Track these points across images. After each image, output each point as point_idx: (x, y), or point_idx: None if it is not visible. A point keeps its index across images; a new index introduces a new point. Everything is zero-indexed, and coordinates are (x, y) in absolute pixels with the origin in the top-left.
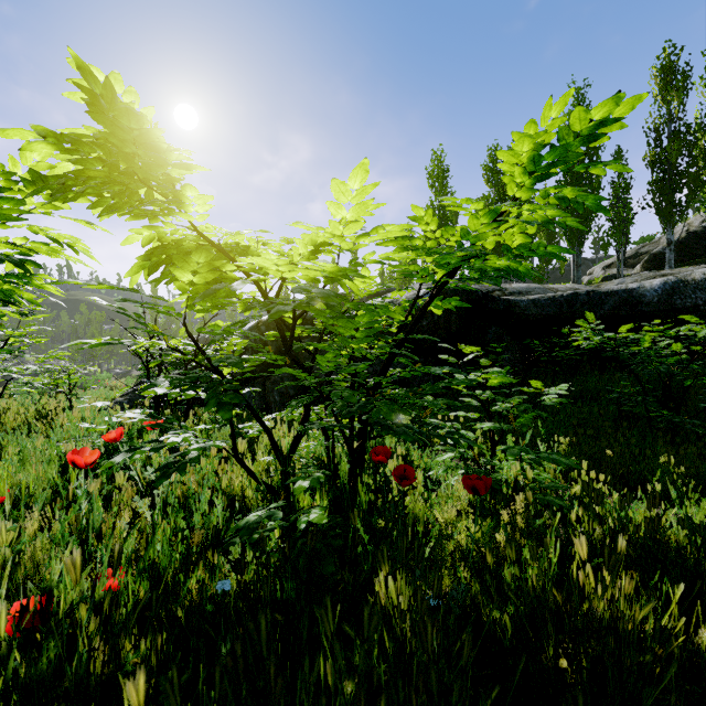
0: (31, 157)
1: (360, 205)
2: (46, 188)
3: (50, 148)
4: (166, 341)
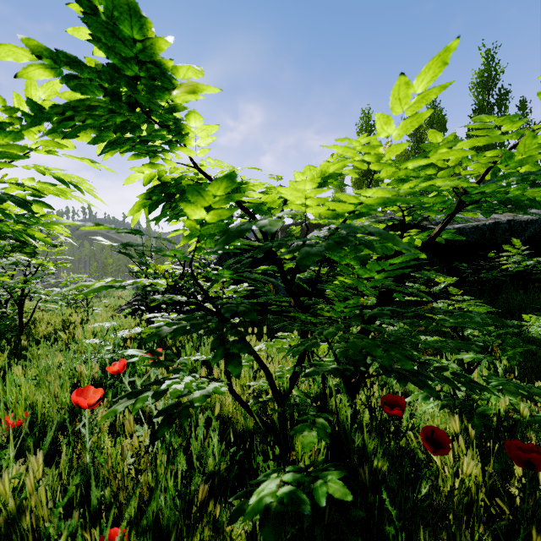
0: (36, 95)
1: (412, 118)
2: (45, 119)
3: (48, 74)
4: (167, 281)
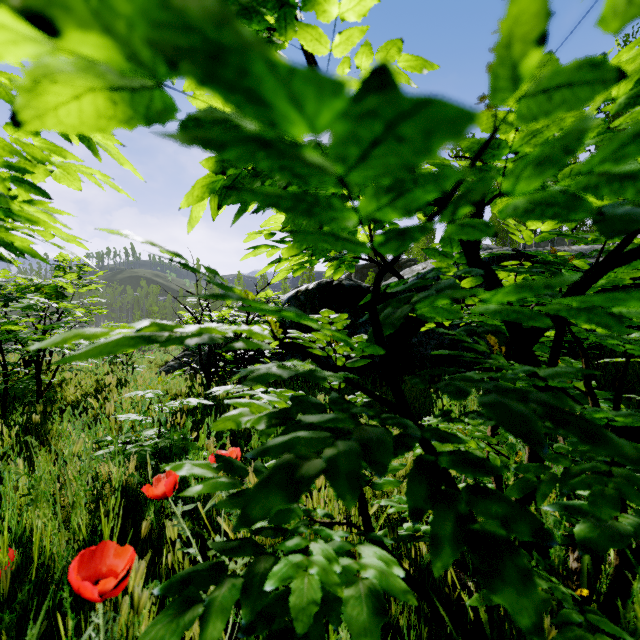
0: None
1: None
2: None
3: None
4: (271, 327)
